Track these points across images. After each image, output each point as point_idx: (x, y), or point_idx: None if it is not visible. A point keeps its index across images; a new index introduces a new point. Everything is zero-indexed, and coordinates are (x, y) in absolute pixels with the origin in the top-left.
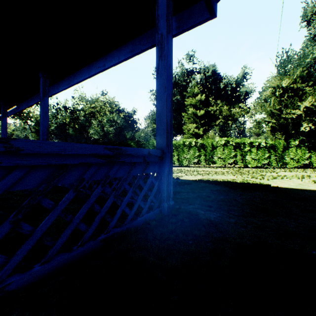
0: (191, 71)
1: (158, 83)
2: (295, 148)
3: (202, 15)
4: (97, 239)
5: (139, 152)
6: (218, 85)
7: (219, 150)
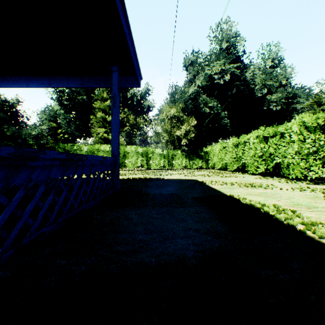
0: None
1: (113, 120)
2: (179, 156)
3: (134, 84)
4: (99, 198)
5: (109, 159)
6: (126, 94)
7: (131, 156)
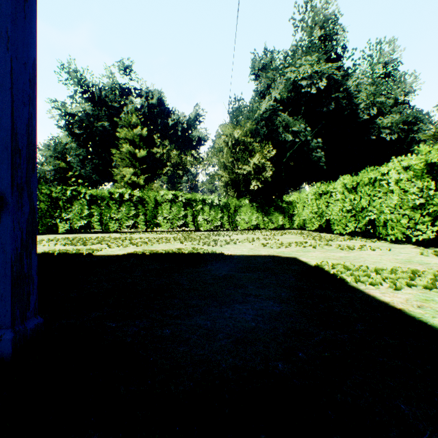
0: (128, 90)
1: None
2: (246, 208)
3: None
4: None
5: None
6: (167, 121)
7: (166, 208)
